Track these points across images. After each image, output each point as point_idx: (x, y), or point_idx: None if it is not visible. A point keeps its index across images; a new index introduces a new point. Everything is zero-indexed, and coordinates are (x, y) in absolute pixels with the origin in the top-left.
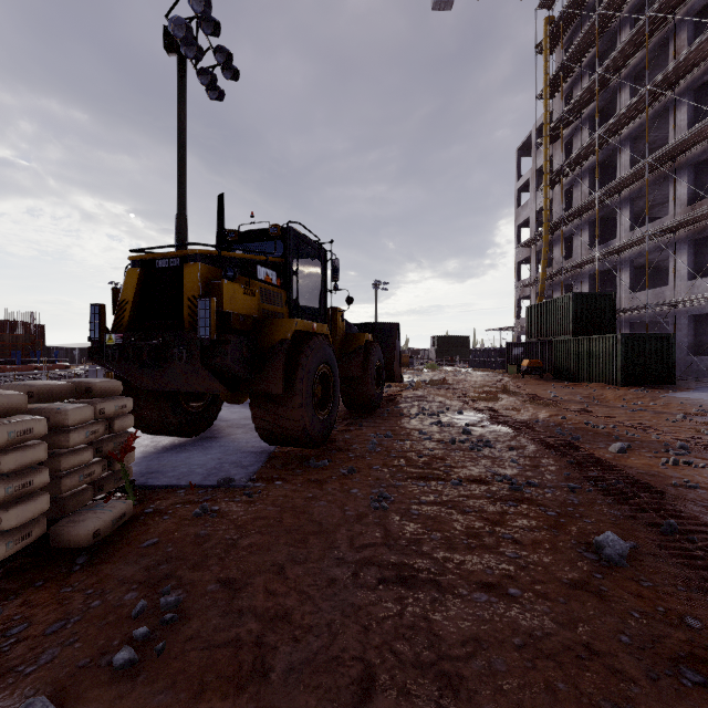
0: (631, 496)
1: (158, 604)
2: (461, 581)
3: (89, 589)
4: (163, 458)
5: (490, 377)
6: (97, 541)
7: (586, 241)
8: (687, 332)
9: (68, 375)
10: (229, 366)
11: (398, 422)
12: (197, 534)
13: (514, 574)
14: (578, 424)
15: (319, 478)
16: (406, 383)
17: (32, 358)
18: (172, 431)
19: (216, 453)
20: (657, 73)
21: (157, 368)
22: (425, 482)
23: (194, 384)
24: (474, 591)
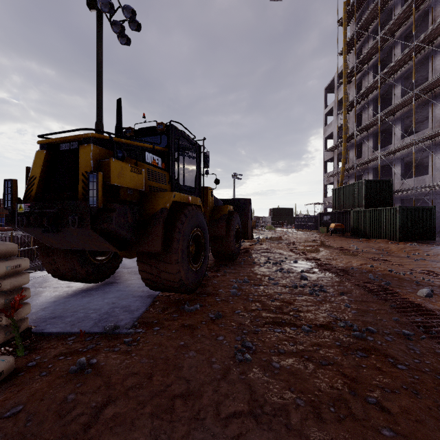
0: None
1: None
2: None
3: None
4: (68, 302)
5: (309, 235)
6: None
7: (371, 147)
8: None
9: None
10: (115, 230)
11: (252, 269)
12: (64, 400)
13: None
14: (383, 271)
15: (191, 323)
16: (254, 239)
17: None
18: (80, 279)
19: (112, 297)
20: (419, 36)
21: (56, 232)
22: (280, 328)
23: (90, 244)
24: None
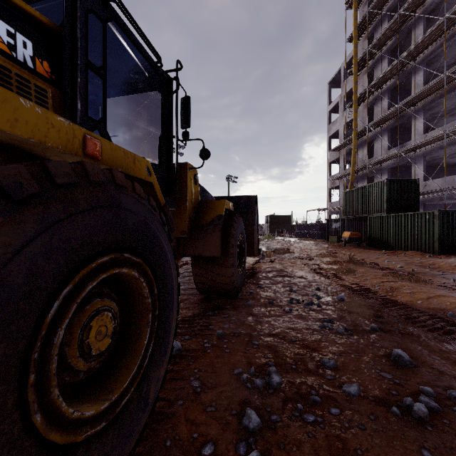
0: None
1: None
2: None
3: None
4: None
5: (318, 246)
6: None
7: (385, 144)
8: None
9: None
10: None
11: (272, 320)
12: None
13: None
14: None
15: None
16: None
17: None
18: None
19: None
20: (441, 16)
21: None
22: None
23: None
24: None
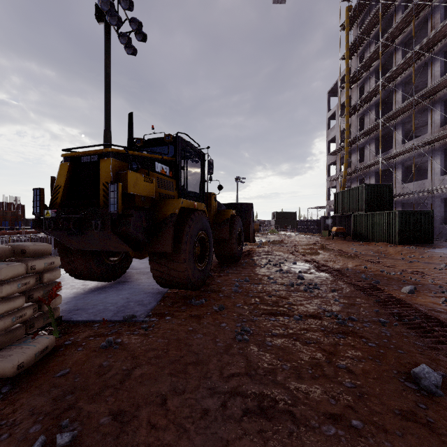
0: (428, 329)
1: (56, 439)
2: (311, 412)
3: (3, 419)
4: (87, 298)
5: (311, 239)
6: (22, 371)
7: (373, 151)
8: (440, 209)
9: (38, 237)
10: (132, 233)
11: (253, 270)
12: (100, 365)
13: (354, 404)
14: (375, 271)
15: (197, 314)
16: (257, 242)
17: (16, 226)
18: (95, 278)
19: (126, 293)
20: (419, 42)
21: (80, 235)
22: (274, 317)
23: (108, 245)
24: (323, 422)
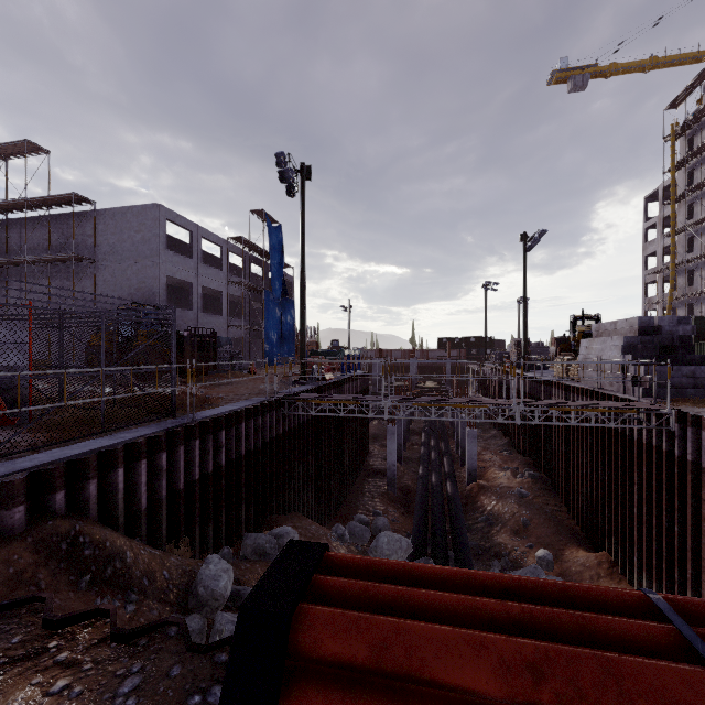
0: None
1: None
2: None
3: None
4: None
5: None
6: None
7: (704, 276)
8: None
9: None
10: None
11: None
12: None
13: None
14: None
15: None
16: None
17: None
18: None
19: None
20: None
21: None
22: None
23: None
24: None
